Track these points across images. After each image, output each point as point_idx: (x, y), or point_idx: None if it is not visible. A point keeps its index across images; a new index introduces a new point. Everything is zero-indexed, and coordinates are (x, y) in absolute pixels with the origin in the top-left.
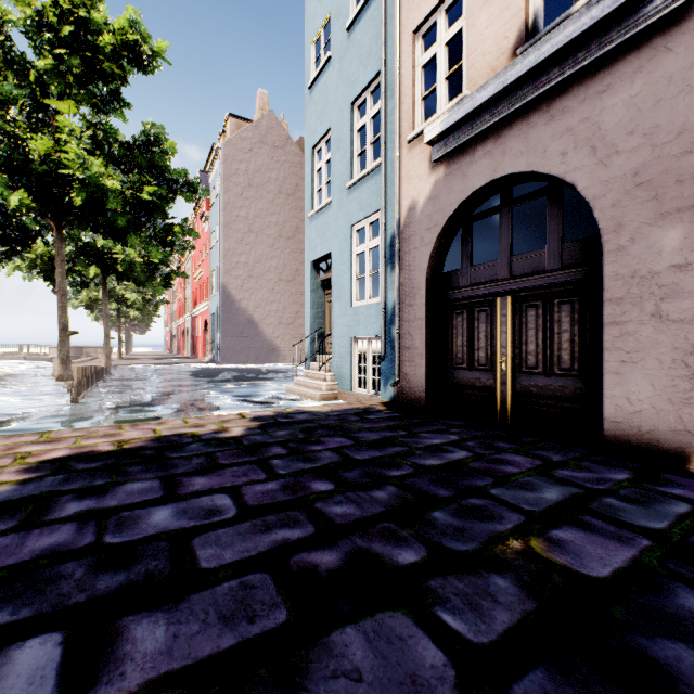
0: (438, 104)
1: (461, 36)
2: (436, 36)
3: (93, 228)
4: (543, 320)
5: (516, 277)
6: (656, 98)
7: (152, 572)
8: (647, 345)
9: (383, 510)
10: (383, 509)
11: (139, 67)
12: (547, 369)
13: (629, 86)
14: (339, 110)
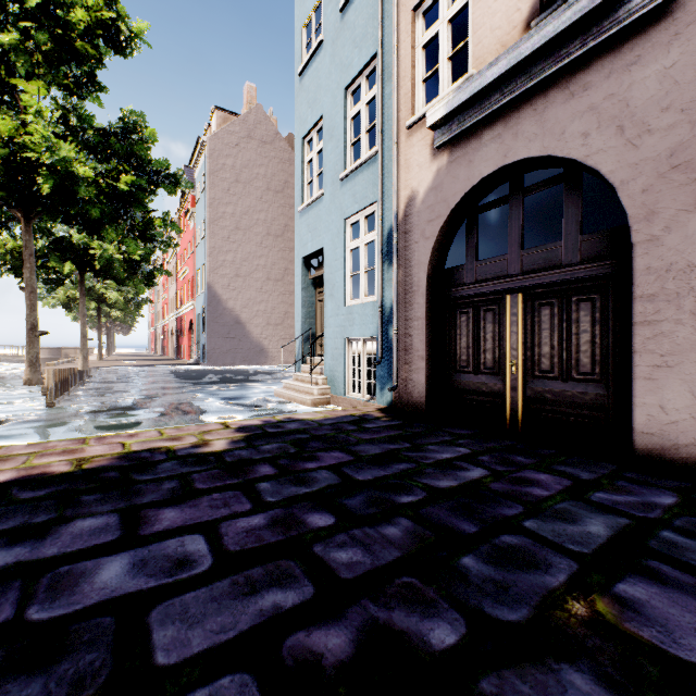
0: (441, 86)
1: (461, 20)
2: (435, 18)
3: (65, 219)
4: (559, 319)
5: (528, 272)
6: None
7: (83, 675)
8: (686, 347)
9: (399, 555)
10: (398, 553)
11: (116, 49)
12: (563, 373)
13: (663, 56)
14: (332, 96)
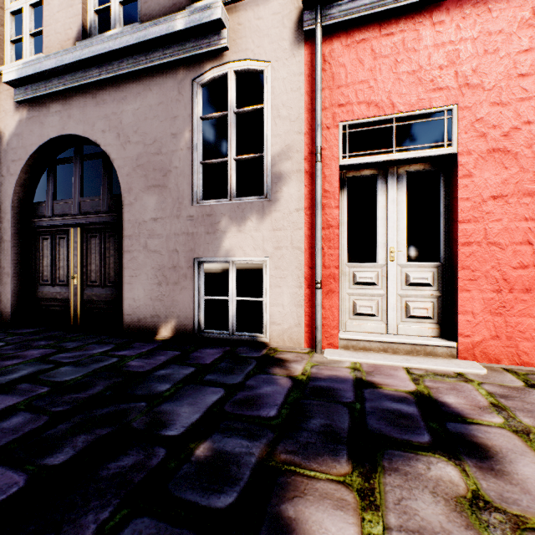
0: (25, 54)
1: None
2: None
3: None
4: (101, 247)
5: (83, 213)
6: (146, 116)
7: None
8: (142, 265)
9: None
10: None
11: None
12: (102, 282)
13: (135, 102)
14: None
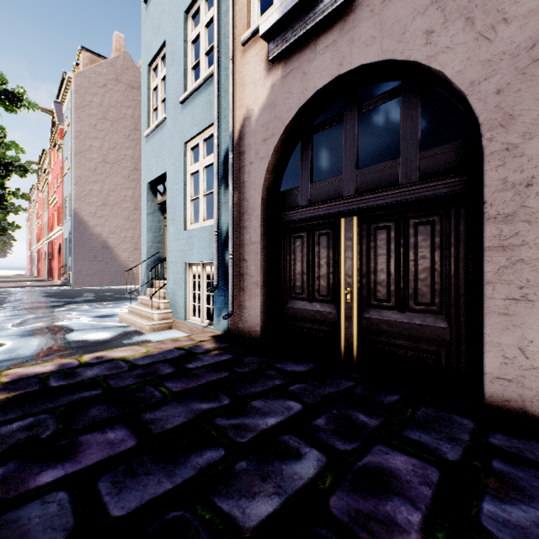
0: None
1: None
2: None
3: None
4: (396, 244)
5: (364, 193)
6: None
7: None
8: None
9: None
10: None
11: None
12: (400, 302)
13: None
14: (174, 20)
